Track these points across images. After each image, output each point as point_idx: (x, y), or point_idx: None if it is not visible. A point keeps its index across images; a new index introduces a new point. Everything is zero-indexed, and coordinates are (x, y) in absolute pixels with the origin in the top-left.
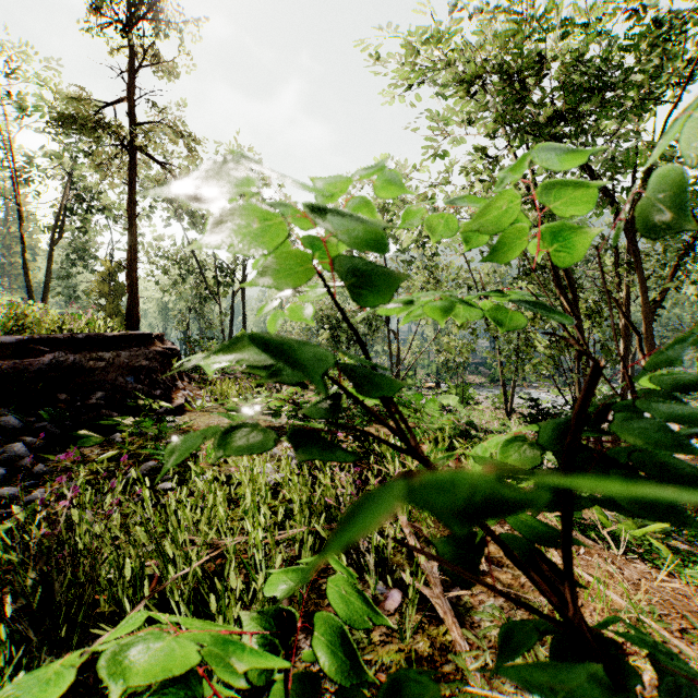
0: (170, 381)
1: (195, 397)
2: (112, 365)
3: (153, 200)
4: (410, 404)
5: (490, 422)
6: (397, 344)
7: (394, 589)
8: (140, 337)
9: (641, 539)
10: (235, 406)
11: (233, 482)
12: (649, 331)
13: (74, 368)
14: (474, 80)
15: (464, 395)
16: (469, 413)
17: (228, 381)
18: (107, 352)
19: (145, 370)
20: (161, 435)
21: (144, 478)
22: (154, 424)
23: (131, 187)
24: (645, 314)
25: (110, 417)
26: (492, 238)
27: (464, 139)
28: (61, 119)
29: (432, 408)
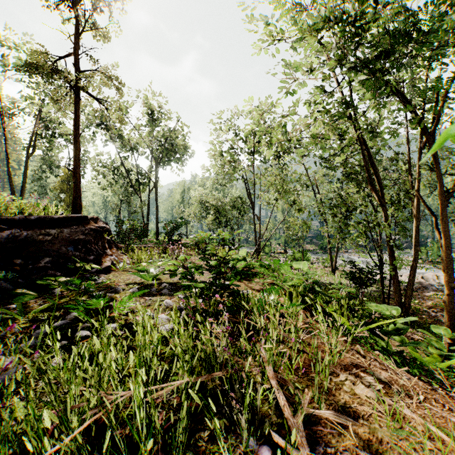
0: (101, 249)
1: (119, 261)
2: (57, 239)
3: (95, 127)
4: (269, 265)
5: (321, 276)
6: (259, 224)
7: (264, 446)
8: (78, 219)
9: (445, 370)
10: (143, 268)
11: (136, 330)
12: (442, 214)
13: (27, 240)
14: (317, 32)
15: (303, 258)
16: (315, 275)
17: (143, 249)
18: (53, 229)
19: (82, 242)
20: (87, 290)
21: (67, 326)
22: (87, 281)
23: (76, 115)
24: (439, 202)
25: (55, 275)
26: (324, 151)
27: (304, 84)
28: (26, 67)
29: (286, 269)
